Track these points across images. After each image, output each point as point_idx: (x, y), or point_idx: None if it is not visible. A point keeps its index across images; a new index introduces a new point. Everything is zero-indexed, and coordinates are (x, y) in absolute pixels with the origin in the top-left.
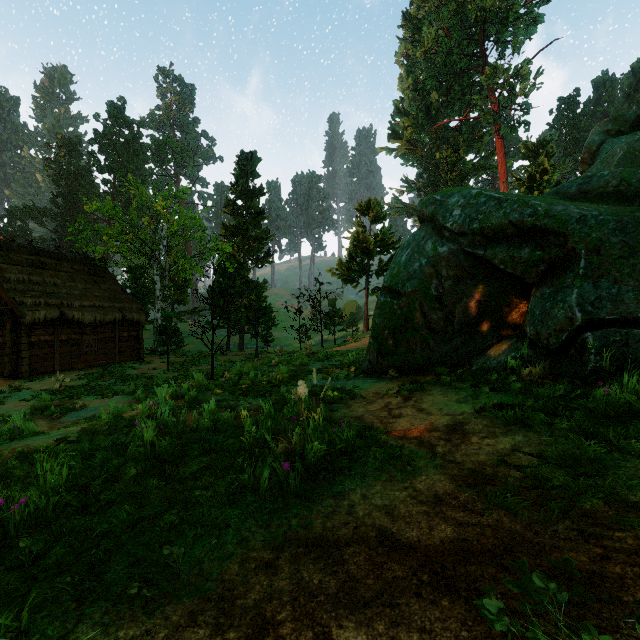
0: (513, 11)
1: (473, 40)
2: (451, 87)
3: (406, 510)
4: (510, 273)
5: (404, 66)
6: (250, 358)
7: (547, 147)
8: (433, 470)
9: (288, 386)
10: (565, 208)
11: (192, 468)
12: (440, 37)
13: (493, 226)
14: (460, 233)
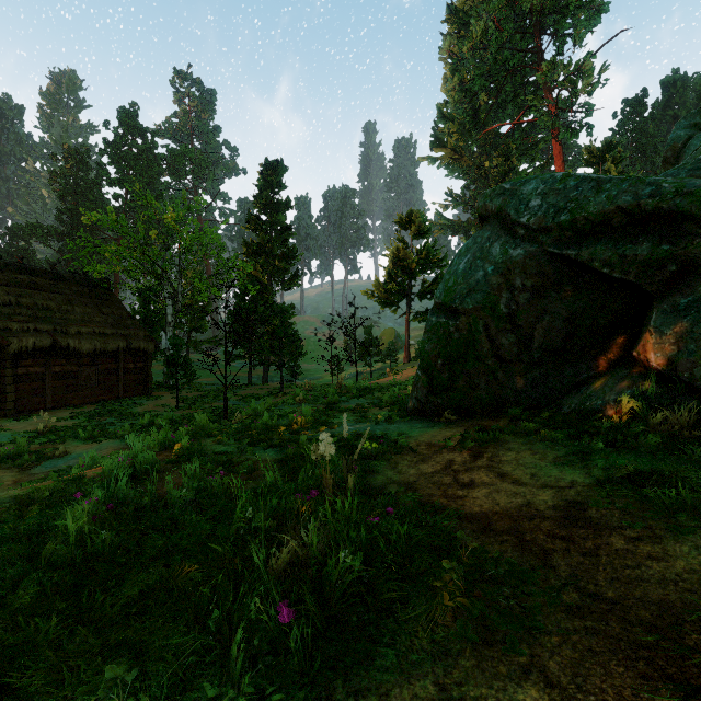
0: None
1: (527, 33)
2: (502, 87)
3: None
4: (613, 281)
5: (449, 65)
6: (274, 393)
7: (614, 152)
8: (567, 618)
9: (312, 432)
10: None
11: (129, 594)
12: (490, 29)
13: (591, 216)
14: (541, 229)
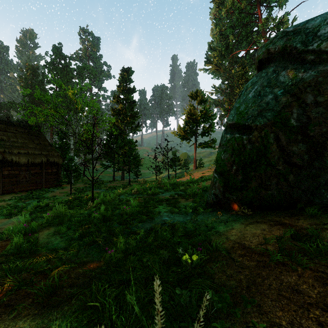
0: None
1: (253, 5)
2: (240, 33)
3: None
4: None
5: (213, 23)
6: (125, 185)
7: None
8: None
9: (136, 222)
10: None
11: None
12: (235, 2)
13: None
14: None
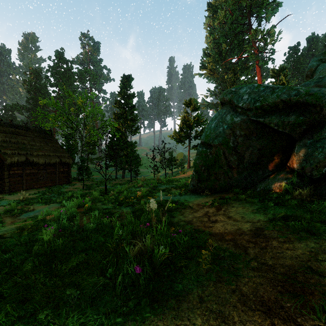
0: (266, 0)
1: (244, 16)
2: (233, 41)
3: (240, 320)
4: (279, 132)
5: (208, 31)
6: (127, 182)
7: (284, 71)
8: (252, 272)
9: (146, 199)
10: (319, 89)
11: (72, 264)
12: (227, 14)
13: (269, 103)
14: (248, 109)
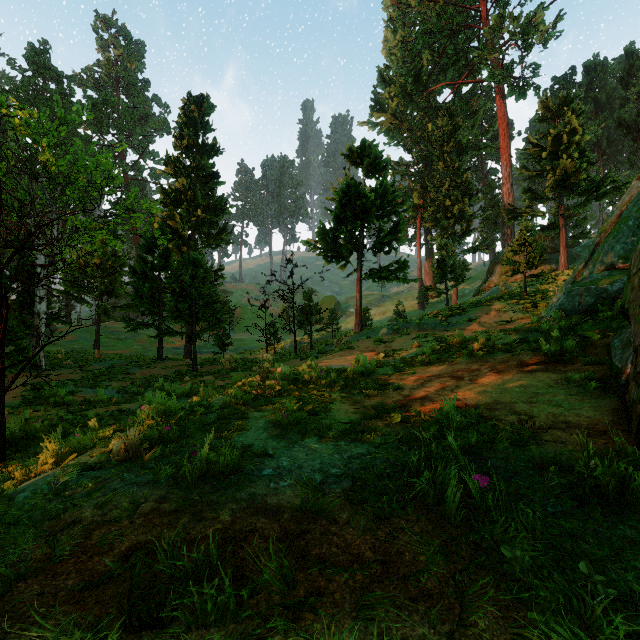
0: None
1: None
2: (445, 48)
3: None
4: None
5: (389, 28)
6: (182, 374)
7: (573, 103)
8: None
9: None
10: None
11: None
12: None
13: None
14: None
